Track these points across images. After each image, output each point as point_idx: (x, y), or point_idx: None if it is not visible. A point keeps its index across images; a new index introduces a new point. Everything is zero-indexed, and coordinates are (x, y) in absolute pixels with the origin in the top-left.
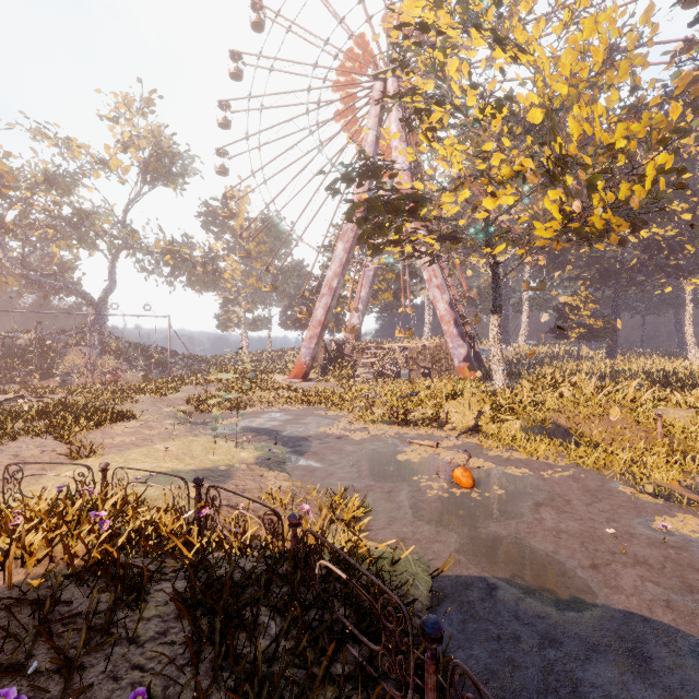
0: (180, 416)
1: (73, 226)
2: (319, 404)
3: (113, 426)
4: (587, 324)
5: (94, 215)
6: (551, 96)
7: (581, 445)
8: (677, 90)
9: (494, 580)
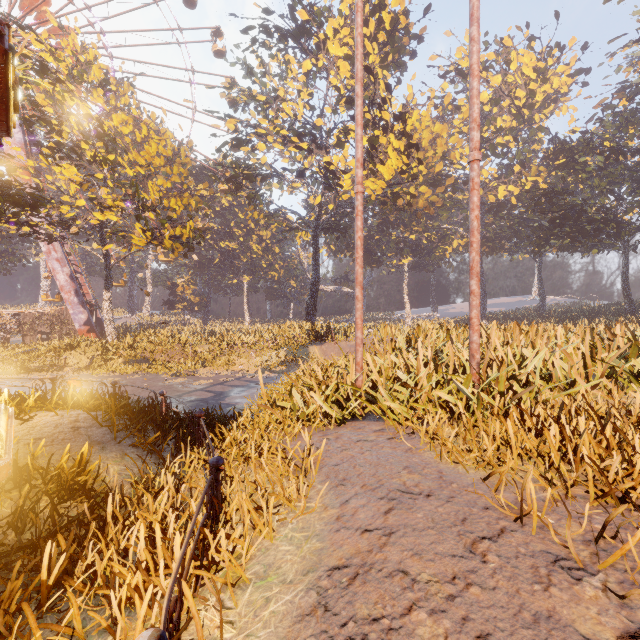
0: None
1: None
2: None
3: None
4: (189, 300)
5: None
6: (141, 164)
7: (154, 364)
8: (198, 192)
9: None
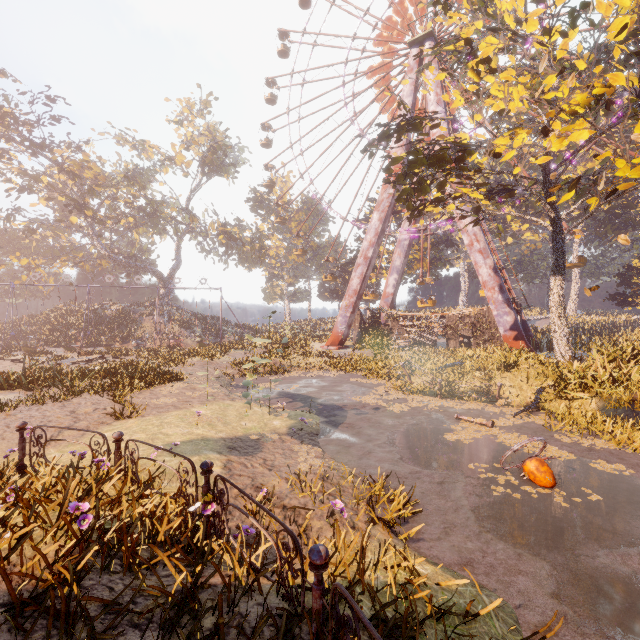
0: (224, 379)
1: (147, 214)
2: (355, 371)
3: (161, 387)
4: None
5: (163, 204)
6: None
7: None
8: None
9: None
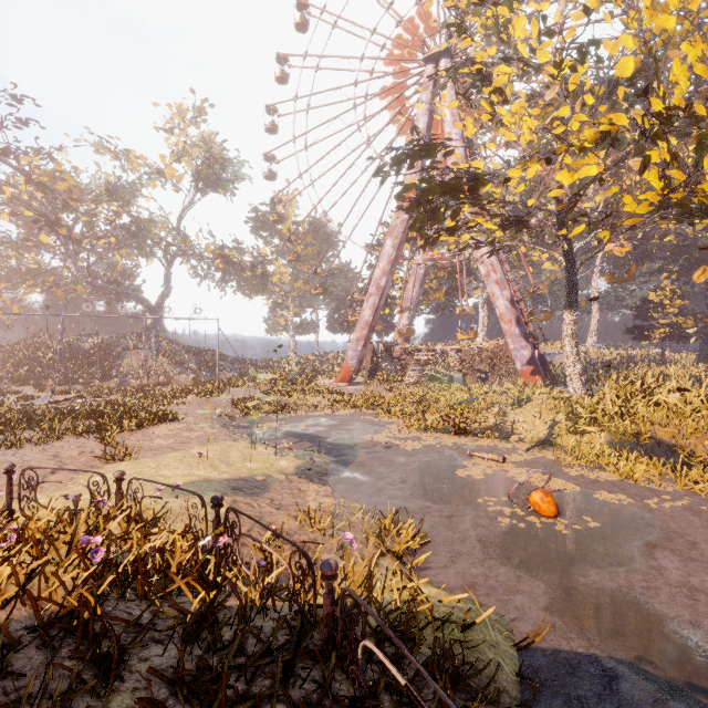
0: (223, 419)
1: (132, 234)
2: (366, 409)
3: (154, 428)
4: (673, 323)
5: (150, 223)
6: (646, 40)
7: (693, 466)
8: None
9: (611, 663)
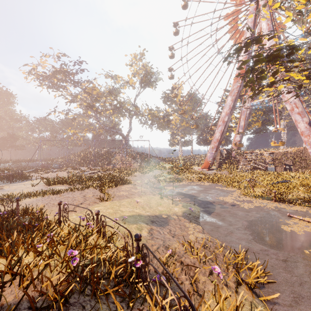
0: (150, 184)
1: (117, 108)
2: (218, 183)
3: (121, 186)
4: None
5: (124, 103)
6: None
7: None
8: None
9: None
